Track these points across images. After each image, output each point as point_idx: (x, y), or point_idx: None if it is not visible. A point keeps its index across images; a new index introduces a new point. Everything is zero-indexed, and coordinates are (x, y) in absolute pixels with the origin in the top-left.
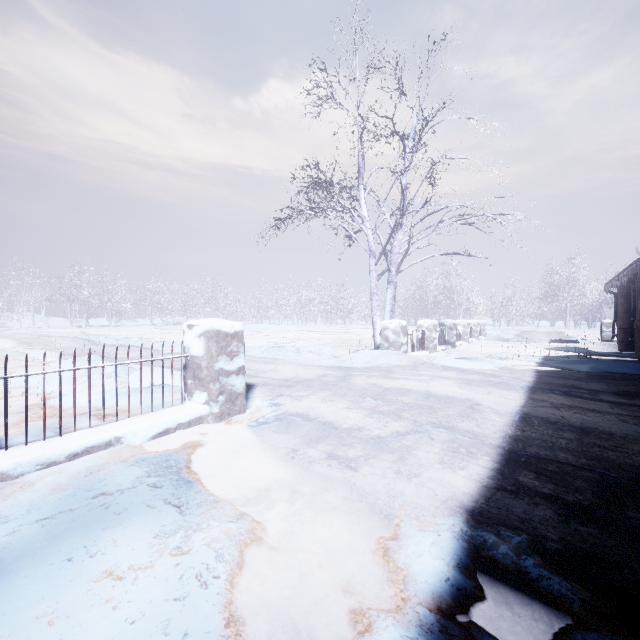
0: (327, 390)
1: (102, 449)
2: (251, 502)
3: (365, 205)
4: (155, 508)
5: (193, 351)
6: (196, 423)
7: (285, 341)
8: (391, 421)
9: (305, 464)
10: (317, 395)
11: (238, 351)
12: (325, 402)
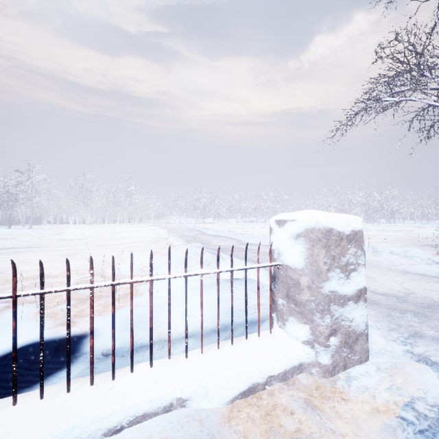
0: None
1: (159, 417)
2: None
3: None
4: None
5: (286, 259)
6: (293, 374)
7: None
8: None
9: None
10: None
11: (356, 263)
12: None
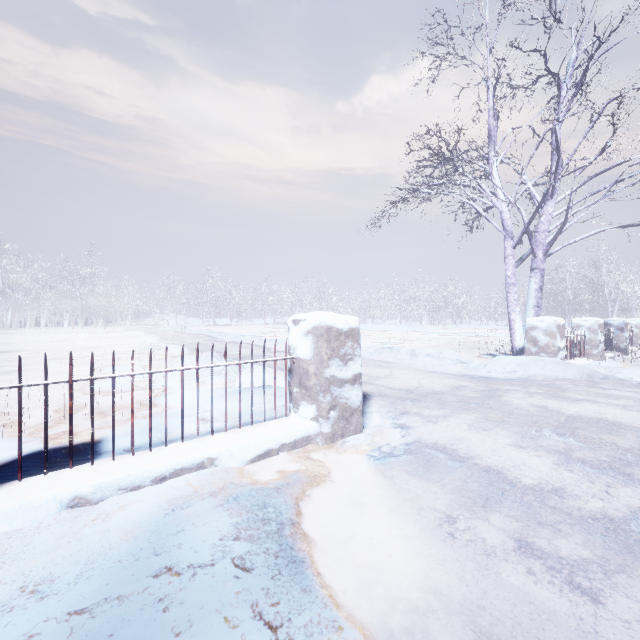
0: (471, 411)
1: (193, 472)
2: (397, 639)
3: (497, 176)
4: (236, 630)
5: (299, 352)
6: (302, 444)
7: (392, 341)
8: (615, 484)
9: (479, 556)
10: (458, 418)
11: (353, 354)
12: (475, 431)
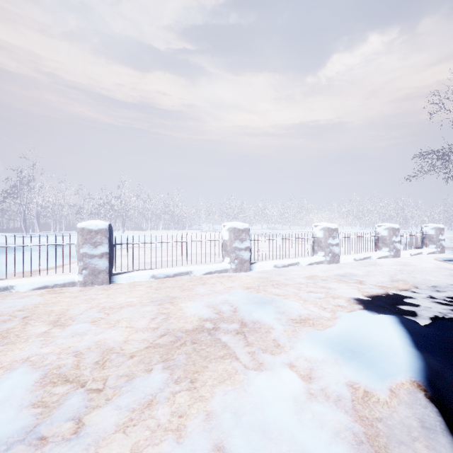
0: None
1: (419, 254)
2: None
3: None
4: None
5: (429, 233)
6: (433, 253)
7: None
8: None
9: None
10: None
11: (443, 234)
12: None
